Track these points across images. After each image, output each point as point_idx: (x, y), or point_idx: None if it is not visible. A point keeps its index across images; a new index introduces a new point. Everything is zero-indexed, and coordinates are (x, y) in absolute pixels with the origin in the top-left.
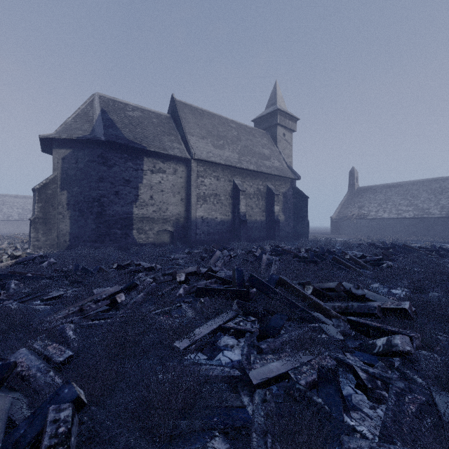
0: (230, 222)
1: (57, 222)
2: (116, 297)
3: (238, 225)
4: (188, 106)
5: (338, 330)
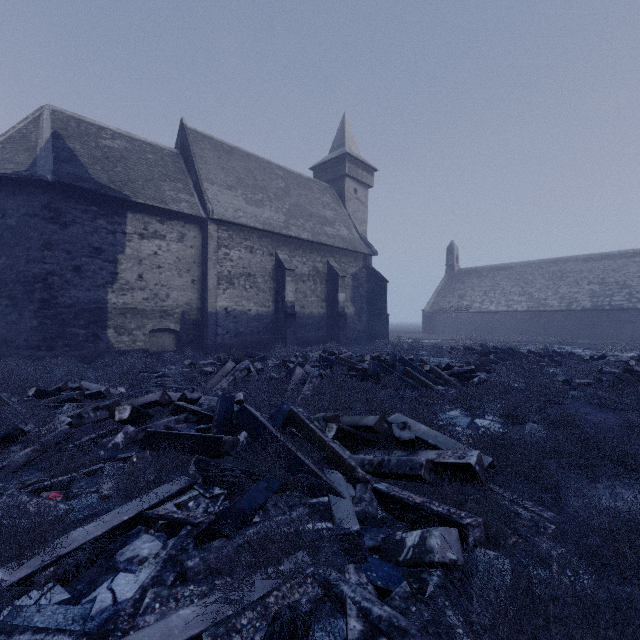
0: (271, 317)
1: None
2: None
3: (283, 321)
4: (208, 139)
5: (356, 509)
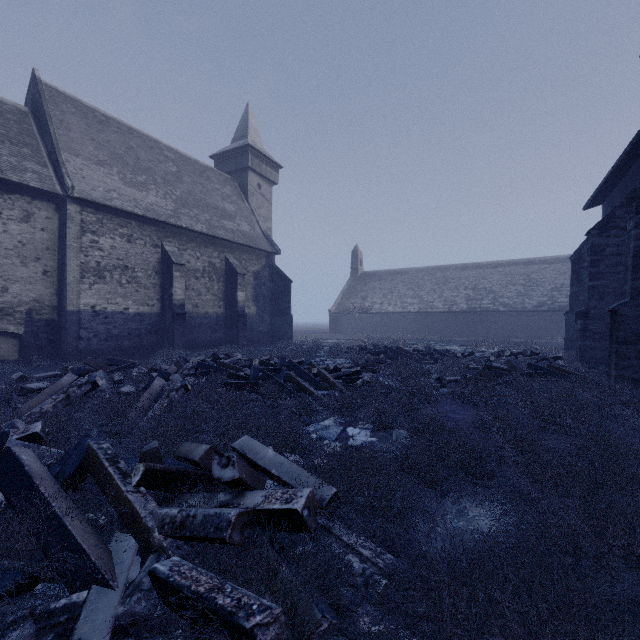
0: (156, 317)
1: None
2: None
3: (170, 322)
4: (72, 102)
5: (118, 611)
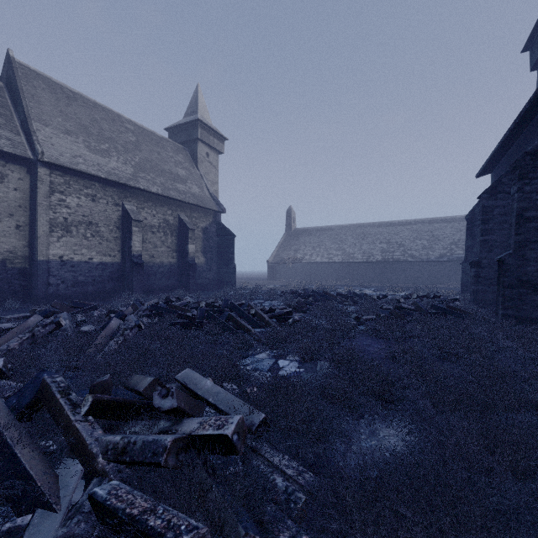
0: (117, 266)
1: None
2: None
3: (129, 270)
4: (43, 79)
5: (58, 533)
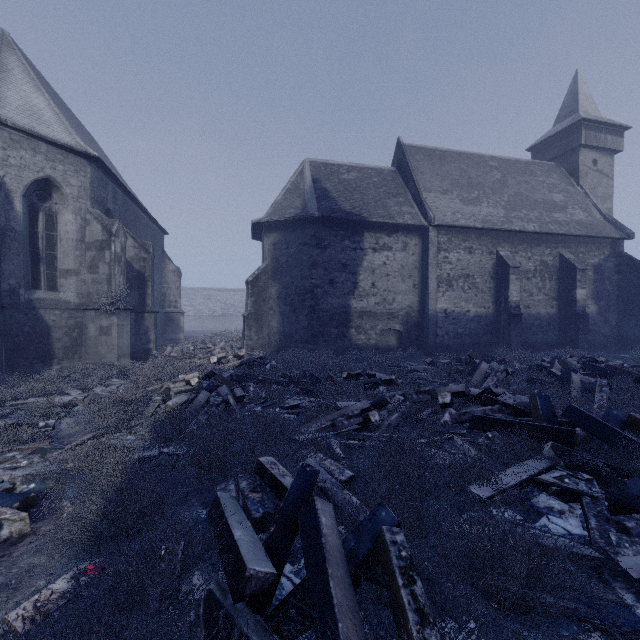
0: (491, 318)
1: (268, 318)
2: (369, 415)
3: (505, 322)
4: (421, 150)
5: None
